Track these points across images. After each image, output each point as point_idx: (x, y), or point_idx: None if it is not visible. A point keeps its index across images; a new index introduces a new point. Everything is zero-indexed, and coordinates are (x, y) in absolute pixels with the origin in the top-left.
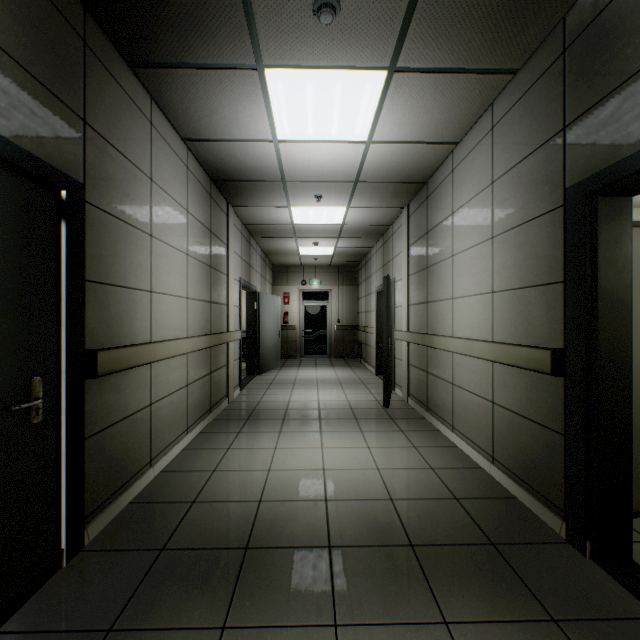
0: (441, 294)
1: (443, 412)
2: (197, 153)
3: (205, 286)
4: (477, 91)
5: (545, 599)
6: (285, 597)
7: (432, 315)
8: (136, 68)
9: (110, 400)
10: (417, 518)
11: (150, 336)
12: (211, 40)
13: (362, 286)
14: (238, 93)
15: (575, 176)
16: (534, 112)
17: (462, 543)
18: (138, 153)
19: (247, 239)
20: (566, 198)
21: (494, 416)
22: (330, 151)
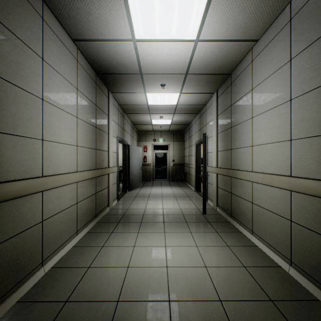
0: (242, 143)
1: (244, 220)
2: (84, 51)
3: (91, 139)
4: None
5: None
6: None
7: (235, 157)
8: None
9: None
10: None
11: (41, 172)
12: None
13: (186, 142)
14: None
15: None
16: None
17: None
18: (28, 36)
19: (122, 114)
20: None
21: (292, 231)
22: (170, 49)
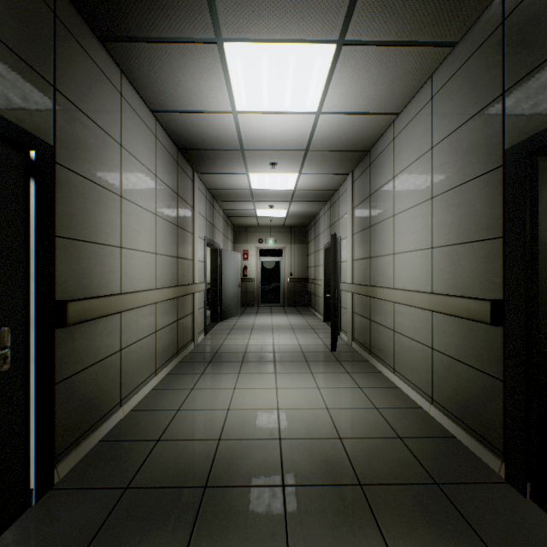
0: (383, 250)
1: (385, 356)
2: (164, 124)
3: (172, 243)
4: (418, 63)
5: (491, 542)
6: (241, 538)
7: (375, 269)
8: (106, 42)
9: (80, 347)
10: (364, 457)
11: (120, 288)
12: (173, 14)
13: (311, 244)
14: (200, 66)
15: (514, 137)
16: (473, 80)
17: (408, 482)
18: (108, 121)
19: (211, 202)
20: (506, 158)
21: (433, 361)
22: (284, 122)
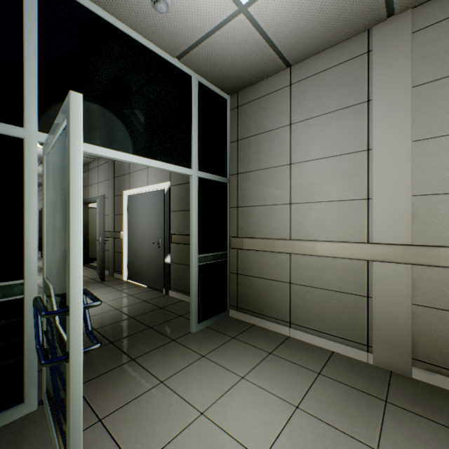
0: None
1: None
2: None
3: None
4: None
5: None
6: None
7: None
8: None
9: None
10: None
11: None
12: None
13: None
14: None
15: None
16: None
17: None
18: None
19: None
20: None
21: None
22: None
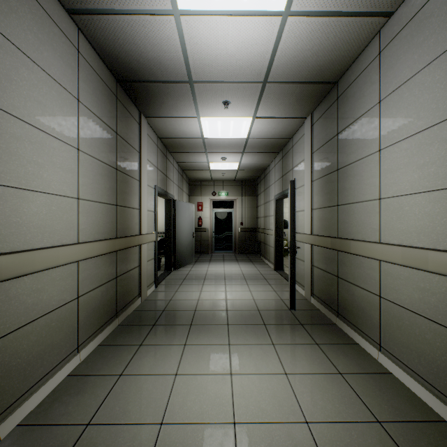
0: (360, 195)
1: (363, 324)
2: (91, 37)
3: (108, 188)
4: None
5: None
6: None
7: (345, 218)
8: None
9: None
10: None
11: None
12: None
13: (261, 196)
14: None
15: None
16: None
17: None
18: None
19: (163, 153)
20: None
21: None
22: (240, 31)
